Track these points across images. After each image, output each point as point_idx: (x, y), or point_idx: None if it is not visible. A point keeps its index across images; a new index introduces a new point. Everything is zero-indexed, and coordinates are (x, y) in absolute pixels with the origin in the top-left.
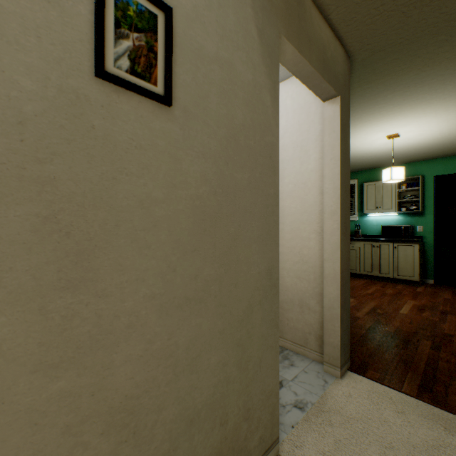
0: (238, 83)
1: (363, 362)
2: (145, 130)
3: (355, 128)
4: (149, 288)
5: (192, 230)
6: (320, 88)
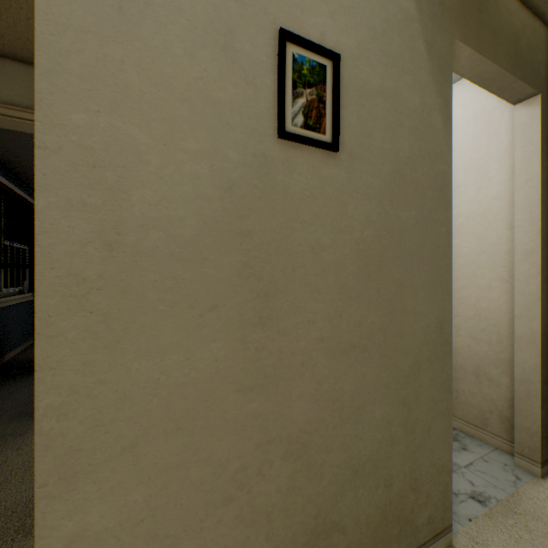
0: (403, 112)
1: None
2: (315, 179)
3: None
4: (318, 330)
5: (356, 275)
6: (509, 89)
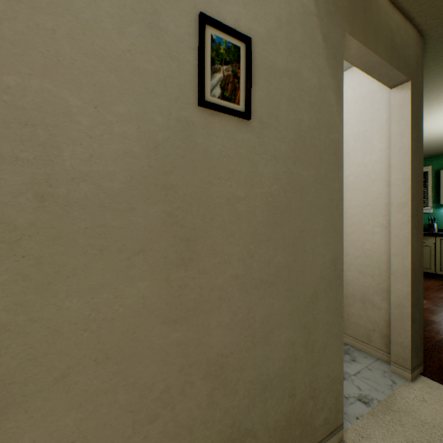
0: (304, 89)
1: (441, 369)
2: (231, 142)
3: (429, 110)
4: (233, 269)
5: (265, 223)
6: (387, 76)
